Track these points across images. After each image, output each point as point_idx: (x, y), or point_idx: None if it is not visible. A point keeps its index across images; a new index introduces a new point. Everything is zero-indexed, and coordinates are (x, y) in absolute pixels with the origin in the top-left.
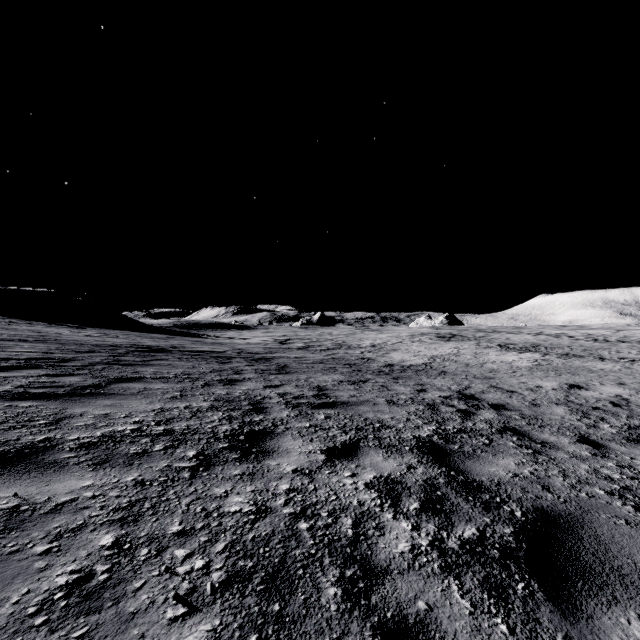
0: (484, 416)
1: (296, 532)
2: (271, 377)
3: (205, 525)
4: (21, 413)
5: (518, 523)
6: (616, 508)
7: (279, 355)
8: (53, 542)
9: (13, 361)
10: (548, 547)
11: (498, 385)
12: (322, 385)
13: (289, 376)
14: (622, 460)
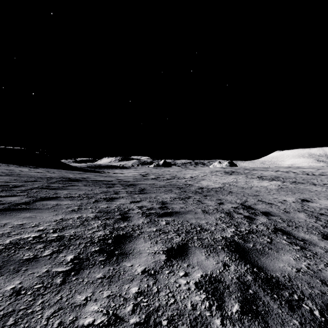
0: (261, 220)
1: None
2: (135, 196)
3: None
4: None
5: (322, 325)
6: None
7: (141, 182)
8: None
9: None
10: None
11: (262, 200)
12: (164, 200)
13: (145, 195)
14: None
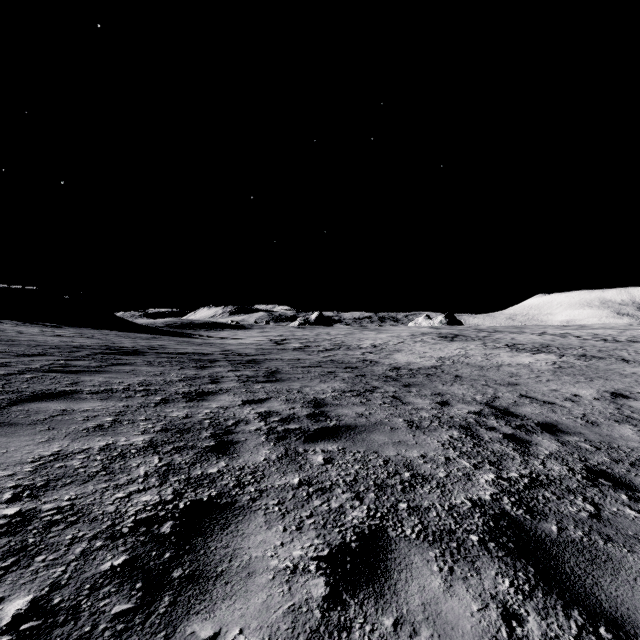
0: (546, 447)
1: None
2: (256, 387)
3: None
4: None
5: None
6: None
7: (272, 357)
8: None
9: None
10: None
11: (529, 394)
12: (320, 398)
13: (279, 385)
14: None
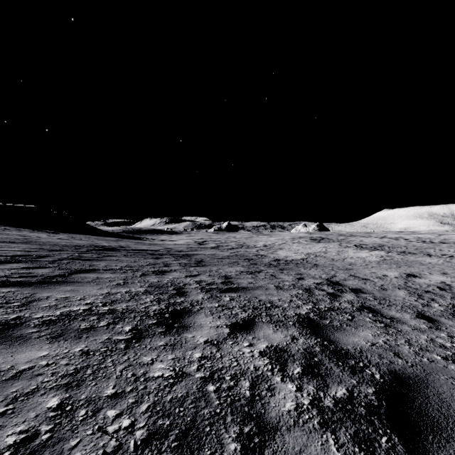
0: (347, 298)
1: (205, 394)
2: (191, 269)
3: (133, 388)
4: (1, 297)
5: (378, 384)
6: (451, 371)
7: (197, 252)
8: (9, 405)
9: (2, 257)
10: (403, 404)
11: (356, 274)
12: (228, 275)
13: (204, 268)
14: (451, 331)
